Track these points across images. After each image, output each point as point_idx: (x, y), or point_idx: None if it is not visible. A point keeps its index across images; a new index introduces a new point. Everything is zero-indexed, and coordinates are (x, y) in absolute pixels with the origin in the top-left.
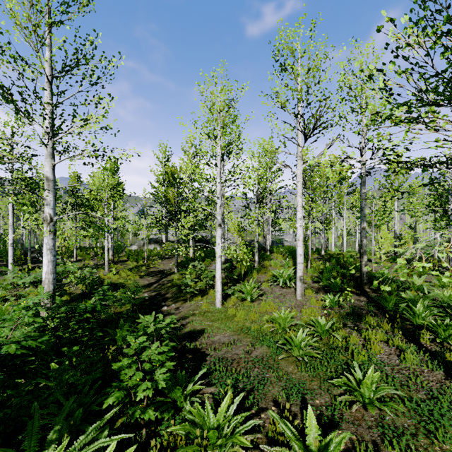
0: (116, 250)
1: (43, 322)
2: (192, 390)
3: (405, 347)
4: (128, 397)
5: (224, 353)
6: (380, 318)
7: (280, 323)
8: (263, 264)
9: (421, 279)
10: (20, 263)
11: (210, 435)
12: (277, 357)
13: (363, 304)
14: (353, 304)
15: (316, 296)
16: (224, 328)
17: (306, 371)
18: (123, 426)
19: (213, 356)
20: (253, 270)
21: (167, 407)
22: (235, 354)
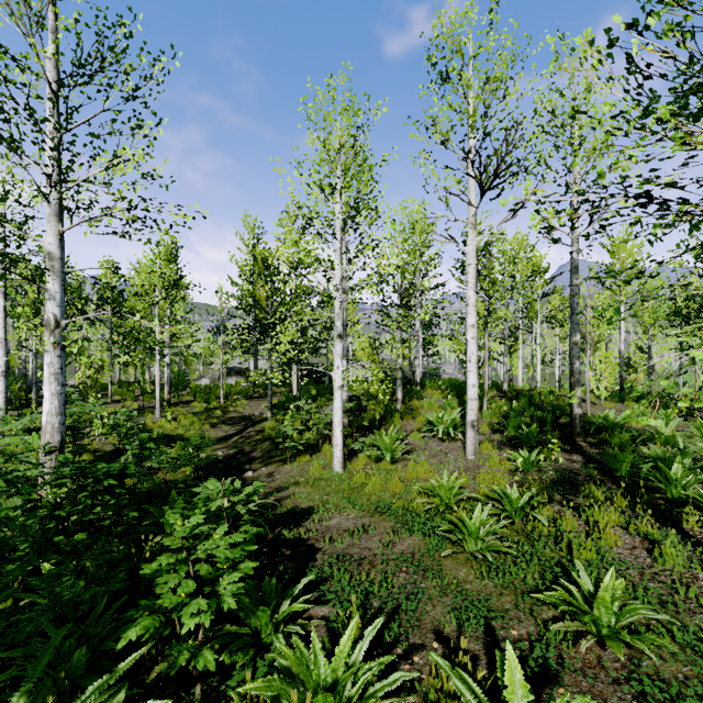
0: (175, 384)
1: (8, 487)
2: (289, 613)
3: (658, 536)
4: (168, 627)
5: (348, 547)
6: (608, 489)
7: (441, 496)
8: (411, 405)
9: (671, 426)
10: (22, 406)
11: (320, 701)
12: (438, 554)
13: (577, 465)
14: (561, 465)
15: (499, 455)
16: (346, 505)
17: (490, 577)
18: (160, 680)
19: (328, 552)
20: (395, 413)
21: (241, 645)
22: (366, 548)
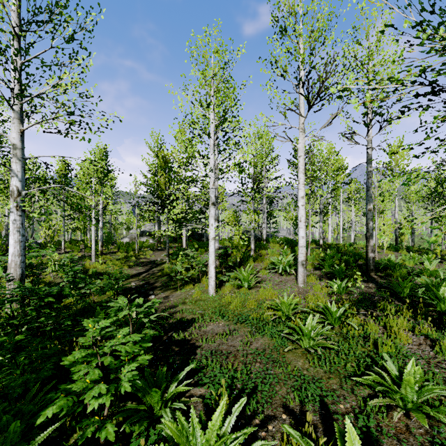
0: (106, 241)
1: None
2: (175, 393)
3: (435, 336)
4: (81, 406)
5: (218, 345)
6: (396, 305)
7: (283, 310)
8: (260, 253)
9: (434, 264)
10: (5, 255)
11: None
12: (282, 349)
13: (373, 290)
14: (362, 290)
15: (320, 283)
16: (218, 316)
17: (320, 365)
18: (76, 445)
19: (205, 348)
20: (250, 258)
21: (138, 418)
22: (231, 346)
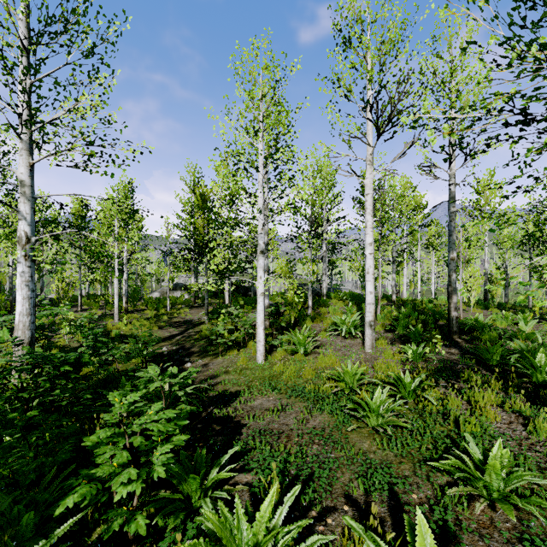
0: (131, 296)
1: None
2: (216, 480)
3: (529, 413)
4: (106, 494)
5: (268, 423)
6: (483, 375)
7: (346, 381)
8: (319, 311)
9: (530, 325)
10: (8, 313)
11: None
12: (345, 428)
13: (456, 357)
14: (442, 357)
15: (391, 349)
16: (267, 389)
17: (390, 448)
18: (100, 542)
19: (252, 427)
20: (306, 317)
21: (173, 509)
22: (284, 424)
